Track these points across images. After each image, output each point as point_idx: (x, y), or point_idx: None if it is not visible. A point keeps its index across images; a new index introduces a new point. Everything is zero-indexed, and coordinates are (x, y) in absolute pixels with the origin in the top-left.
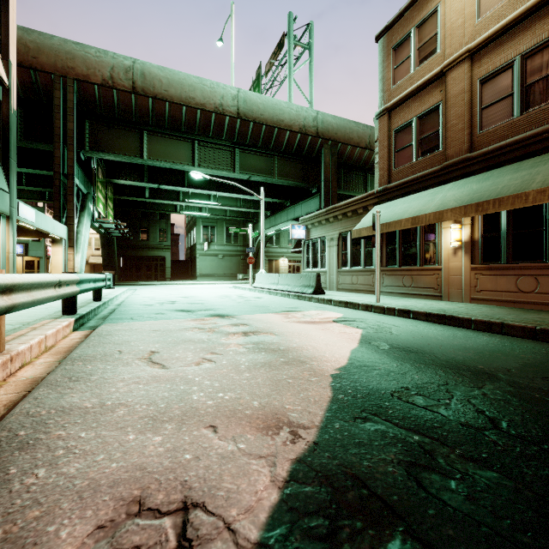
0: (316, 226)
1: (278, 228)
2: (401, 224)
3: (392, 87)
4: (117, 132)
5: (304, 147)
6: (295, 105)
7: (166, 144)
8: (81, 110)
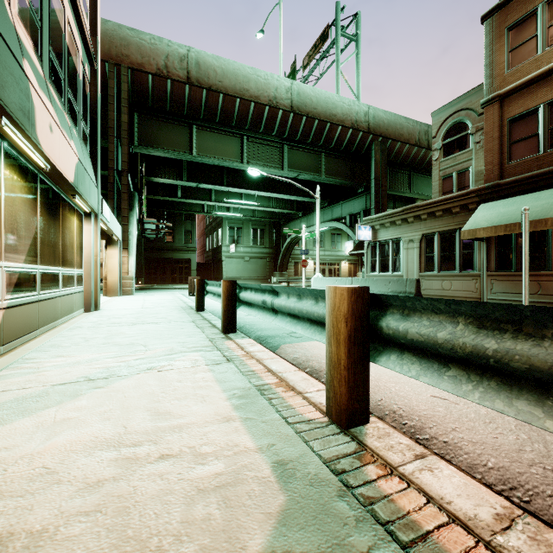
0: (388, 226)
1: (313, 229)
2: (545, 223)
3: (506, 71)
4: (166, 126)
5: (353, 143)
6: (347, 99)
7: (215, 139)
8: (132, 102)
